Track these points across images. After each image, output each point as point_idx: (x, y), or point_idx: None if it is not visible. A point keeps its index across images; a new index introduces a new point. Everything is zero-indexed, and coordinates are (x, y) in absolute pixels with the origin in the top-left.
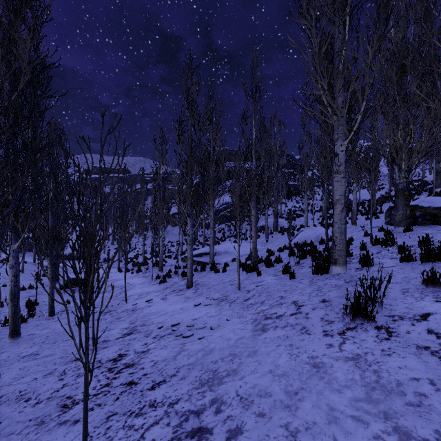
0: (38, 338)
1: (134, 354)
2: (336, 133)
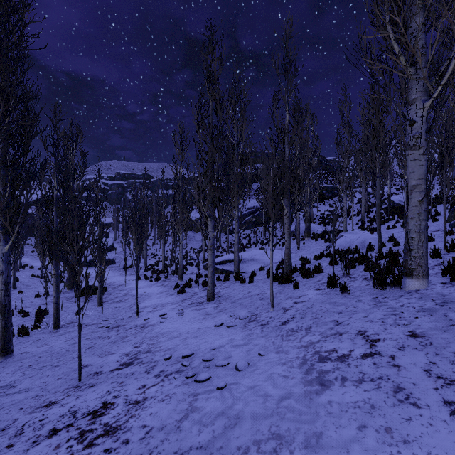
0: (28, 359)
1: (124, 405)
2: (412, 92)
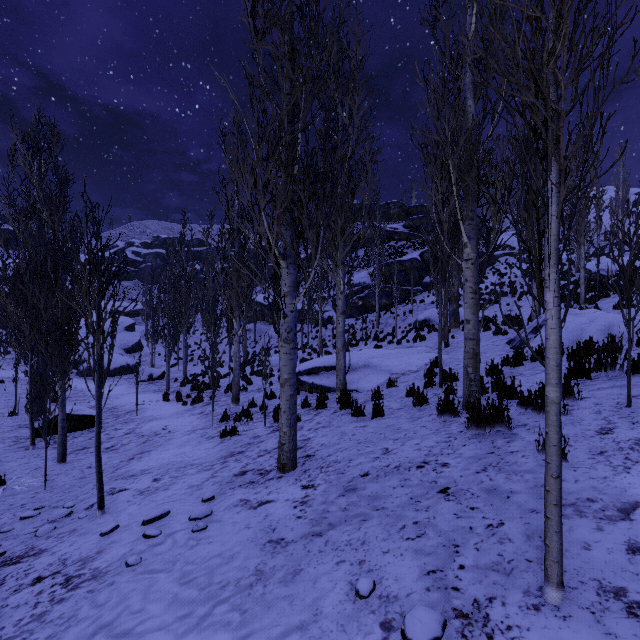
0: None
1: None
2: None
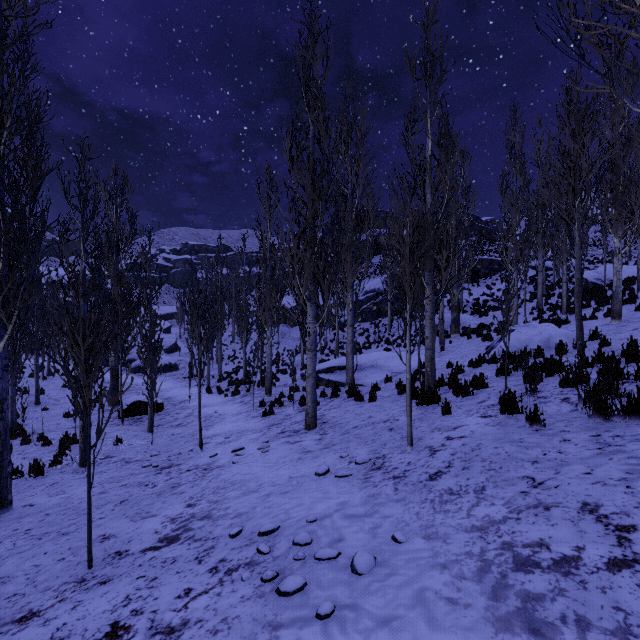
0: (30, 517)
1: (145, 636)
2: None
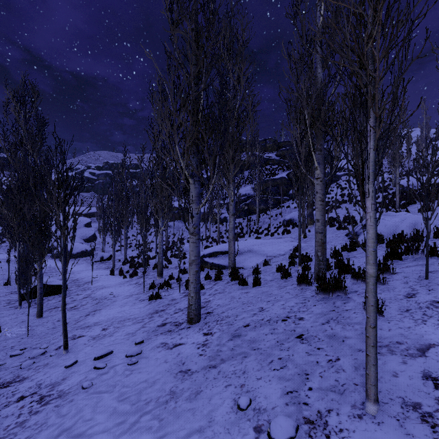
0: None
1: None
2: None
